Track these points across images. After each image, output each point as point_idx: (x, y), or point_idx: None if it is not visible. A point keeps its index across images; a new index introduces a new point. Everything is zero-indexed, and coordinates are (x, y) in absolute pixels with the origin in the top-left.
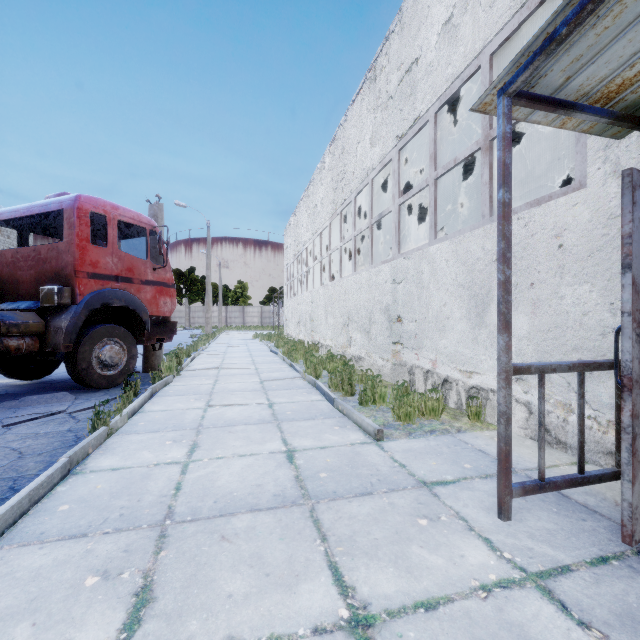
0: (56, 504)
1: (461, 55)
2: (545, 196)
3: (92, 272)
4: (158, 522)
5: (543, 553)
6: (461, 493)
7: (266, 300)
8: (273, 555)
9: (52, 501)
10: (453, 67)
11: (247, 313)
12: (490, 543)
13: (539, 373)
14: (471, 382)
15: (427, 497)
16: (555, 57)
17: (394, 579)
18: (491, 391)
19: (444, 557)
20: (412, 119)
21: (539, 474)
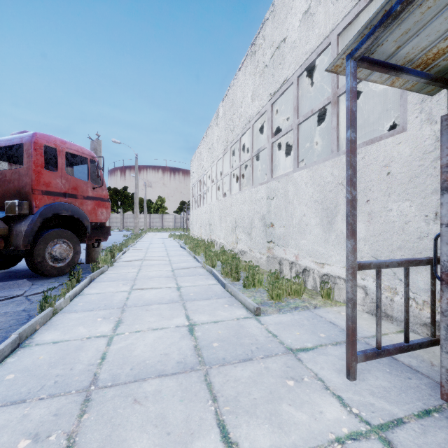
0: (4, 374)
1: (316, 35)
2: (377, 137)
3: (45, 190)
4: (84, 388)
5: (382, 408)
6: (318, 358)
7: (178, 210)
8: (174, 415)
9: (1, 371)
10: (310, 44)
11: (165, 219)
12: (342, 400)
13: (377, 268)
14: (323, 271)
15: (293, 361)
16: (390, 30)
17: (269, 434)
18: (338, 278)
19: (307, 413)
20: (281, 81)
21: (376, 344)
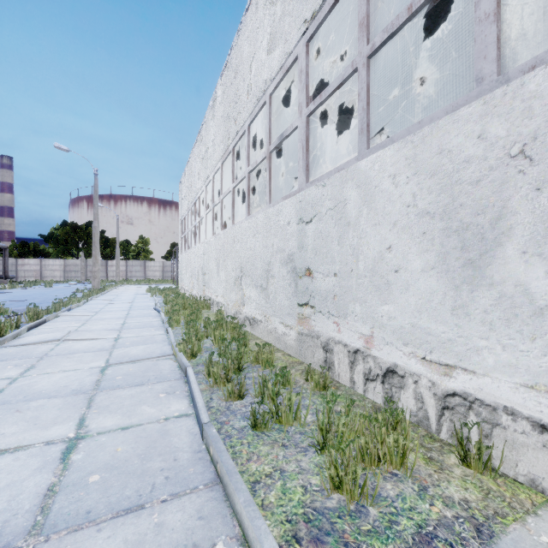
0: None
1: None
2: None
3: None
4: None
5: None
6: None
7: (168, 255)
8: None
9: None
10: None
11: (148, 267)
12: None
13: None
14: (451, 384)
15: None
16: None
17: None
18: (506, 411)
19: None
20: None
21: None
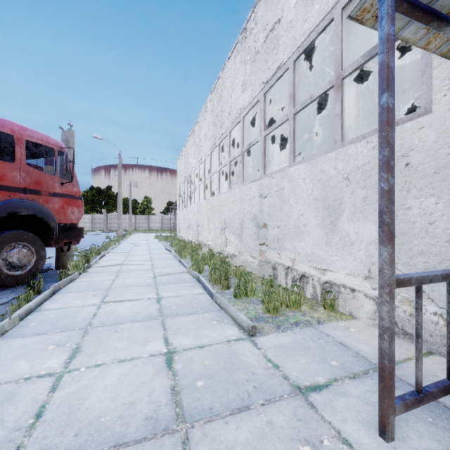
0: None
1: (316, 11)
2: None
3: None
4: None
5: None
6: (336, 401)
7: (165, 210)
8: None
9: None
10: (309, 22)
11: (151, 220)
12: None
13: (418, 284)
14: (325, 278)
15: (304, 409)
16: None
17: None
18: (343, 286)
19: None
20: (275, 67)
21: (416, 386)
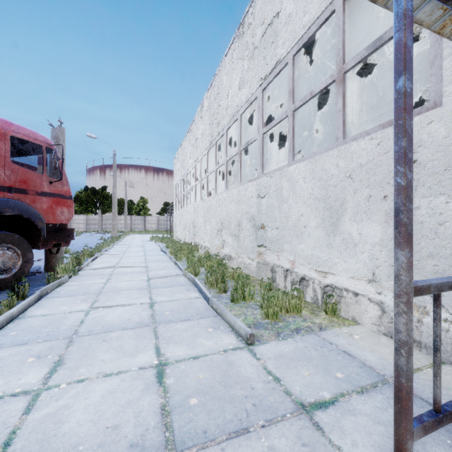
0: None
1: (317, 3)
2: None
3: None
4: None
5: None
6: (344, 421)
7: (162, 211)
8: None
9: None
10: (310, 14)
11: (147, 221)
12: None
13: (437, 292)
14: (326, 281)
15: (310, 432)
16: None
17: None
18: (345, 290)
19: None
20: (274, 63)
21: (435, 405)
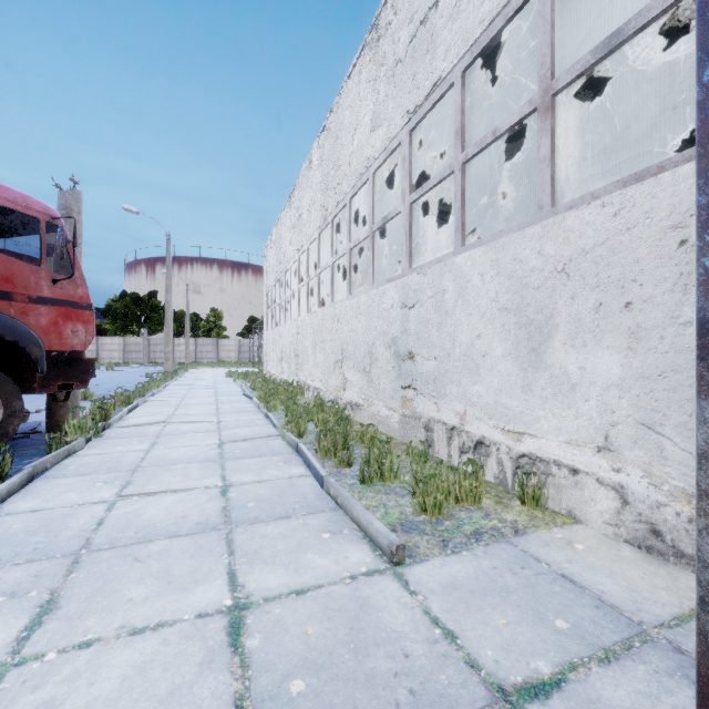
0: None
1: None
2: (651, 167)
3: None
4: None
5: None
6: None
7: (245, 331)
8: None
9: None
10: None
11: (222, 347)
12: None
13: None
14: (521, 448)
15: None
16: None
17: None
18: (555, 463)
19: None
20: (430, 84)
21: None
